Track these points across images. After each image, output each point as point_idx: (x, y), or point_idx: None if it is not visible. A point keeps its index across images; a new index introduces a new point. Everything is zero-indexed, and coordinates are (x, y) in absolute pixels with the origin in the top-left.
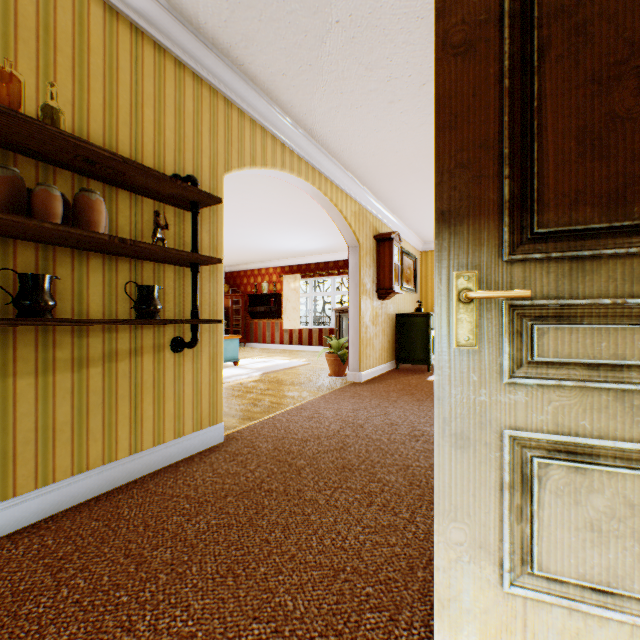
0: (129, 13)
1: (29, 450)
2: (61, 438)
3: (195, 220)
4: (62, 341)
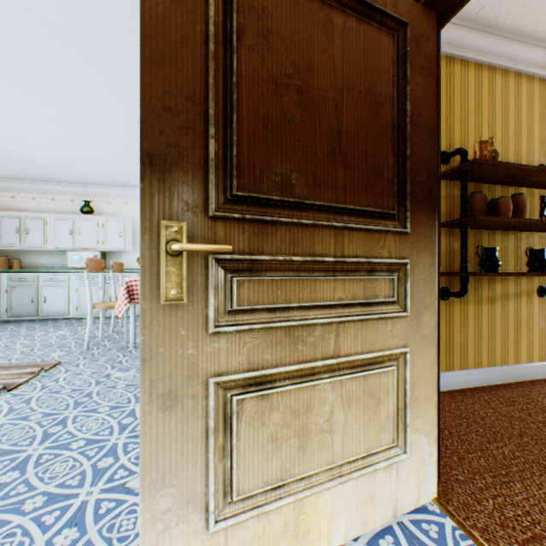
0: (515, 67)
1: (471, 345)
2: (482, 342)
3: None
4: (483, 285)
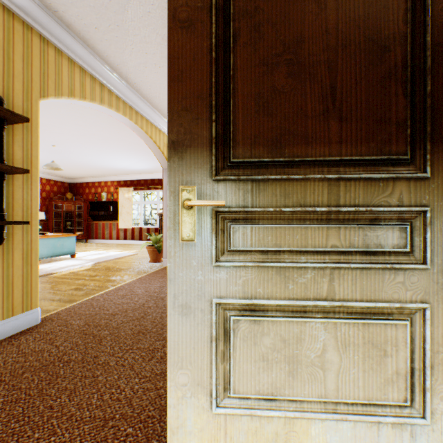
0: None
1: None
2: None
3: (0, 134)
4: None
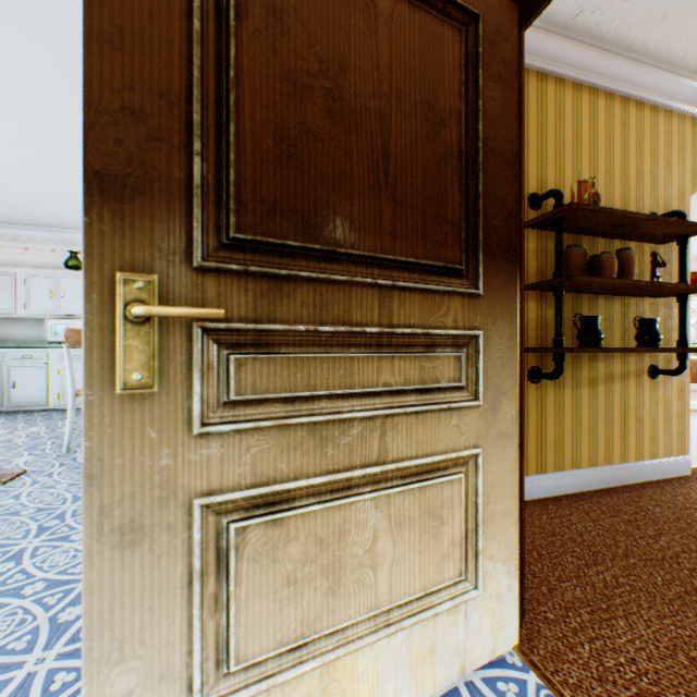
0: (621, 90)
1: (568, 440)
2: (582, 437)
3: (681, 253)
4: (582, 364)
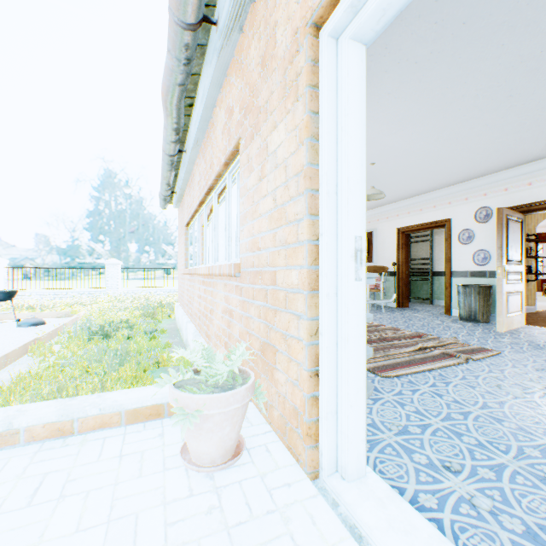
0: None
1: None
2: None
3: (536, 246)
4: None
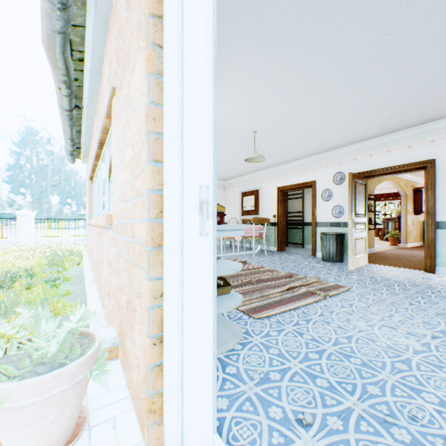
0: None
1: None
2: None
3: (374, 204)
4: None
